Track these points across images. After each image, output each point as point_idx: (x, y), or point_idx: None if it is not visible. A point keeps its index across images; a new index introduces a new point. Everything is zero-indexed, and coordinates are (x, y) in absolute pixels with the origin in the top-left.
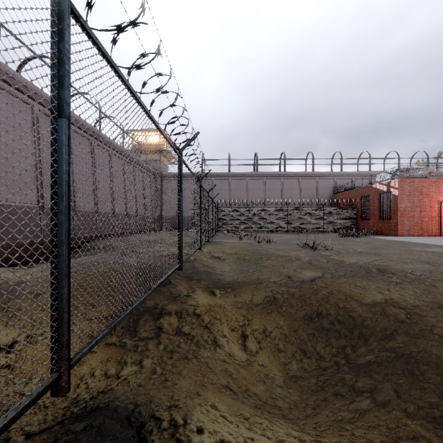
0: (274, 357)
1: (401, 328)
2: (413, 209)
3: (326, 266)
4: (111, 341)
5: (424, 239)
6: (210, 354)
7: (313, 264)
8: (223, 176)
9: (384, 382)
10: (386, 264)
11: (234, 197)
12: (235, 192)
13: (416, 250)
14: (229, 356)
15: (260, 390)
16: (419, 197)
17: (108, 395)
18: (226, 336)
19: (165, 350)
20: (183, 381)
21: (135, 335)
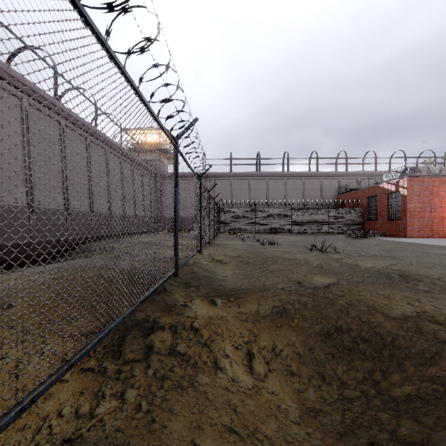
0: (286, 382)
1: (445, 350)
2: (423, 209)
3: (339, 270)
4: (88, 366)
5: (437, 241)
6: (209, 380)
7: (325, 269)
8: (225, 176)
9: (439, 430)
10: (407, 268)
11: (236, 198)
12: (237, 192)
13: (433, 252)
14: (232, 382)
15: (272, 430)
16: (429, 197)
17: None
18: (229, 355)
19: (155, 377)
20: (174, 423)
21: (119, 357)
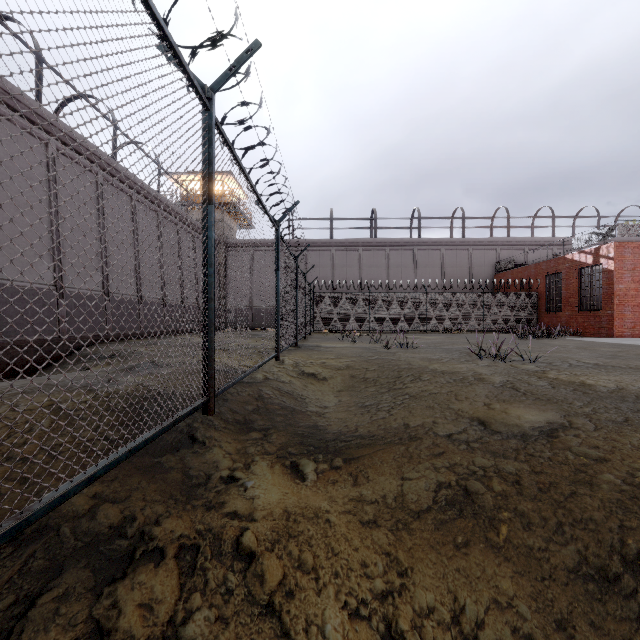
0: None
1: None
2: (639, 293)
3: (557, 396)
4: None
5: None
6: None
7: (524, 392)
8: (323, 244)
9: None
10: None
11: (339, 278)
12: (341, 269)
13: None
14: None
15: None
16: None
17: None
18: None
19: None
20: None
21: None
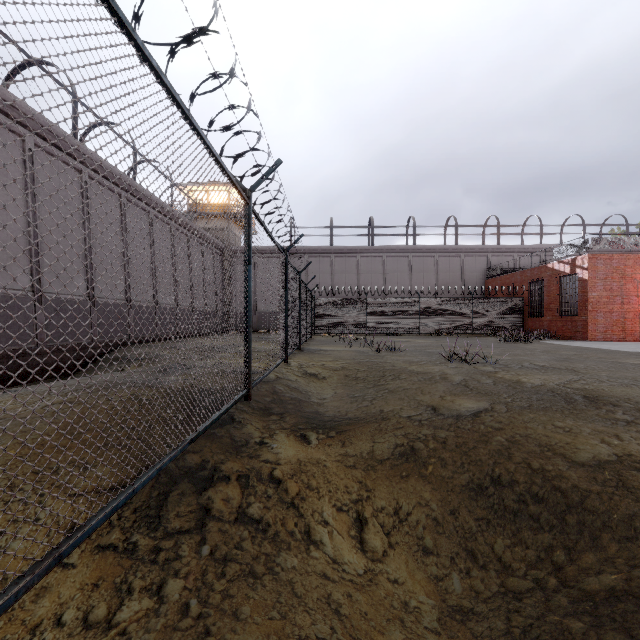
0: (417, 564)
1: None
2: (611, 300)
3: (494, 390)
4: (108, 541)
5: (632, 346)
6: (297, 561)
7: (472, 388)
8: (323, 251)
9: None
10: (595, 387)
11: (338, 283)
12: (340, 275)
13: (630, 363)
14: (334, 565)
15: None
16: (620, 282)
17: None
18: (328, 522)
19: (213, 558)
20: (240, 636)
21: (157, 526)
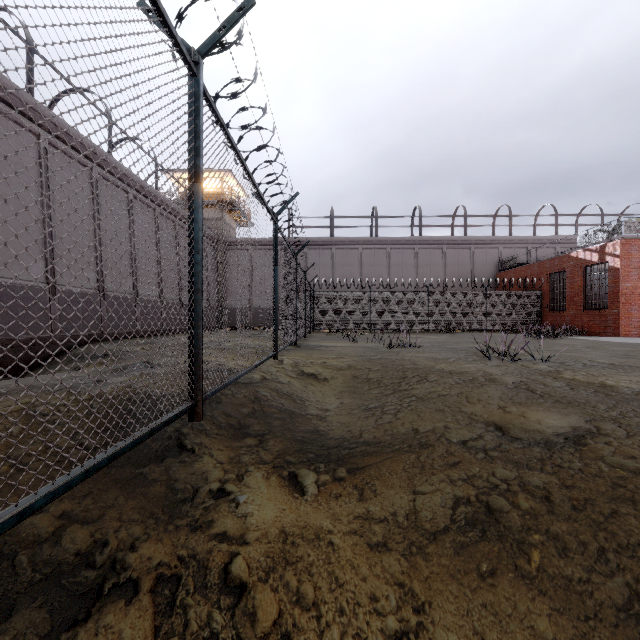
0: None
1: None
2: None
3: (578, 398)
4: None
5: None
6: None
7: (541, 394)
8: (323, 243)
9: None
10: None
11: (340, 277)
12: (342, 268)
13: None
14: None
15: None
16: None
17: None
18: None
19: None
20: None
21: None
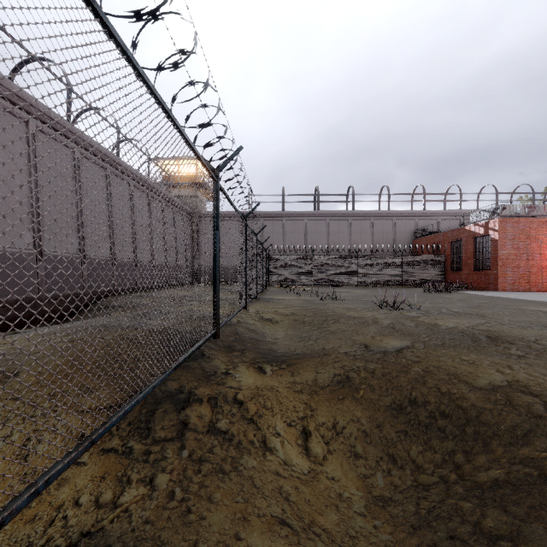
0: (349, 466)
1: (540, 427)
2: (518, 257)
3: (415, 331)
4: (110, 446)
5: (535, 296)
6: (256, 462)
7: (398, 329)
8: (276, 215)
9: (531, 522)
10: (497, 329)
11: (289, 242)
12: (291, 236)
13: (530, 309)
14: (284, 466)
15: (332, 523)
16: (526, 242)
17: (95, 541)
18: (280, 433)
19: (191, 459)
20: (214, 513)
21: (147, 435)
